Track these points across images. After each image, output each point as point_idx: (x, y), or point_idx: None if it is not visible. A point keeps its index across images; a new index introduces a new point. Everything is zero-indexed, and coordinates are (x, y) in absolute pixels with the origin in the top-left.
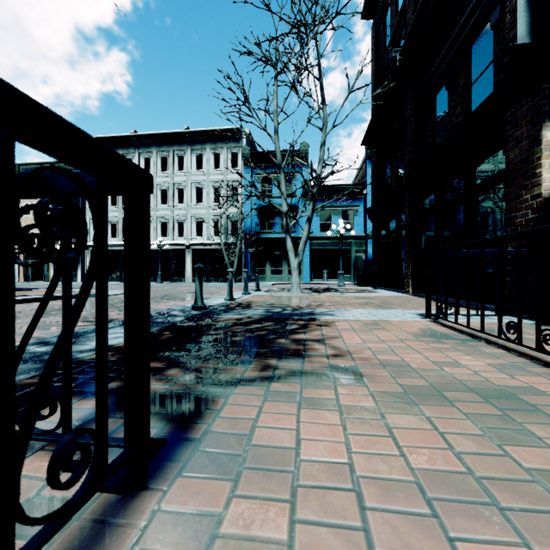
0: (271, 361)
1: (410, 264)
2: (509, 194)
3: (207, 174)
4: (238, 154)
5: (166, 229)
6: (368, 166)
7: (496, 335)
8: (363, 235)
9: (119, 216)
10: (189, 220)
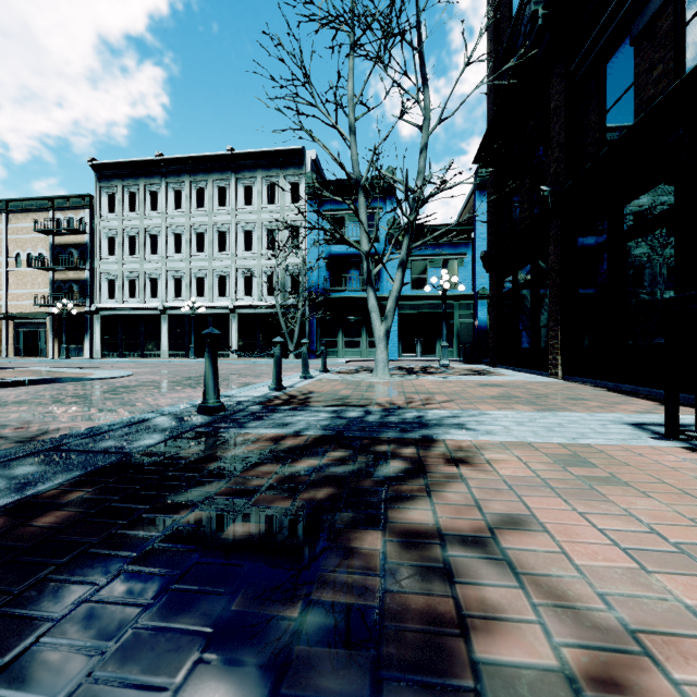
0: None
1: (559, 331)
2: None
3: (258, 211)
4: (300, 184)
5: (203, 287)
6: (477, 199)
7: None
8: (470, 294)
9: (140, 270)
10: (234, 274)
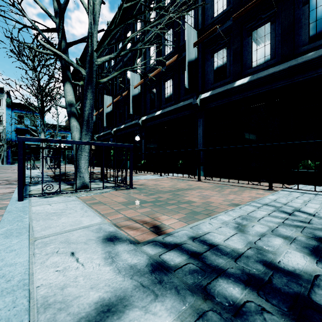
0: None
1: None
2: None
3: None
4: (1, 99)
5: None
6: None
7: None
8: (70, 146)
9: None
10: None
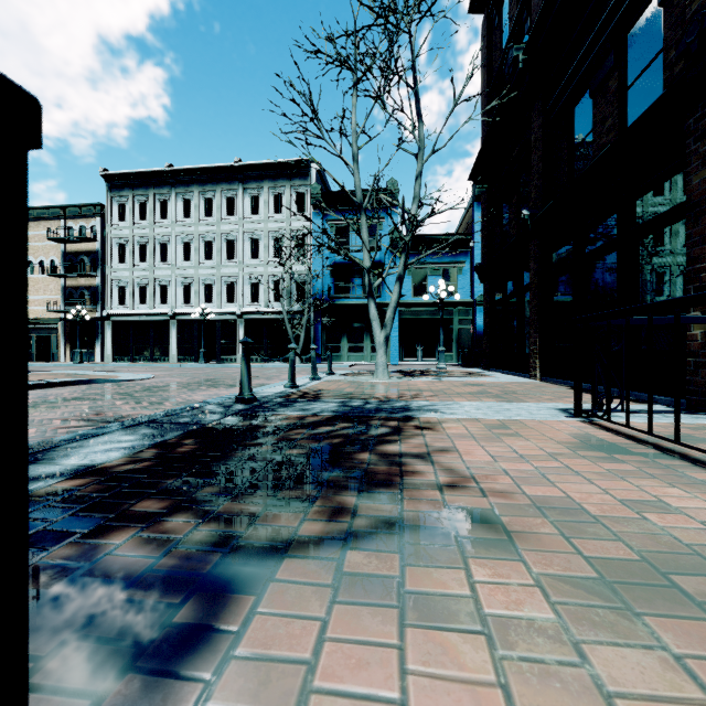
0: (348, 497)
1: (537, 338)
2: (691, 237)
3: (265, 220)
4: (305, 194)
5: (211, 293)
6: (476, 210)
7: (703, 449)
8: (469, 301)
9: (150, 277)
10: (241, 281)
